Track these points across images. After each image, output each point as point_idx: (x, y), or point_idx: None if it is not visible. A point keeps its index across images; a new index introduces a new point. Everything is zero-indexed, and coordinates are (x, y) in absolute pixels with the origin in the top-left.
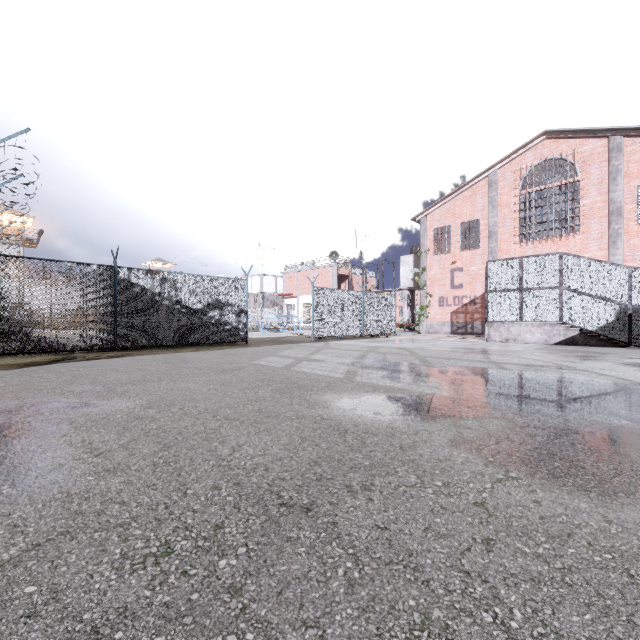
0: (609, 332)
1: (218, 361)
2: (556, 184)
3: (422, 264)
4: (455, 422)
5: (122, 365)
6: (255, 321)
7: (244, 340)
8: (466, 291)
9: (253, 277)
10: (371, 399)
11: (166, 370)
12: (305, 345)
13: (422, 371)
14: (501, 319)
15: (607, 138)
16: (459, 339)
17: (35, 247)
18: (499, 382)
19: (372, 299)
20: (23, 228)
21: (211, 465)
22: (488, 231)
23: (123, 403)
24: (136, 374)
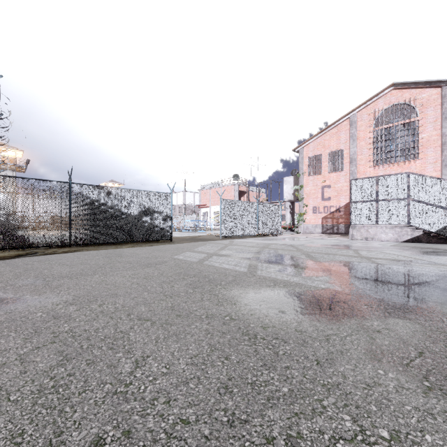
0: (446, 233)
1: (146, 256)
2: (401, 123)
3: (300, 183)
4: (361, 324)
5: (70, 259)
6: (180, 224)
7: (169, 238)
8: (333, 202)
9: (178, 193)
10: (274, 294)
11: (103, 264)
12: (215, 242)
13: (310, 265)
14: (362, 223)
15: (440, 88)
16: (329, 238)
17: (24, 172)
18: (379, 276)
19: (264, 208)
20: (15, 158)
21: (105, 392)
22: (349, 158)
23: (51, 298)
24: (77, 268)
